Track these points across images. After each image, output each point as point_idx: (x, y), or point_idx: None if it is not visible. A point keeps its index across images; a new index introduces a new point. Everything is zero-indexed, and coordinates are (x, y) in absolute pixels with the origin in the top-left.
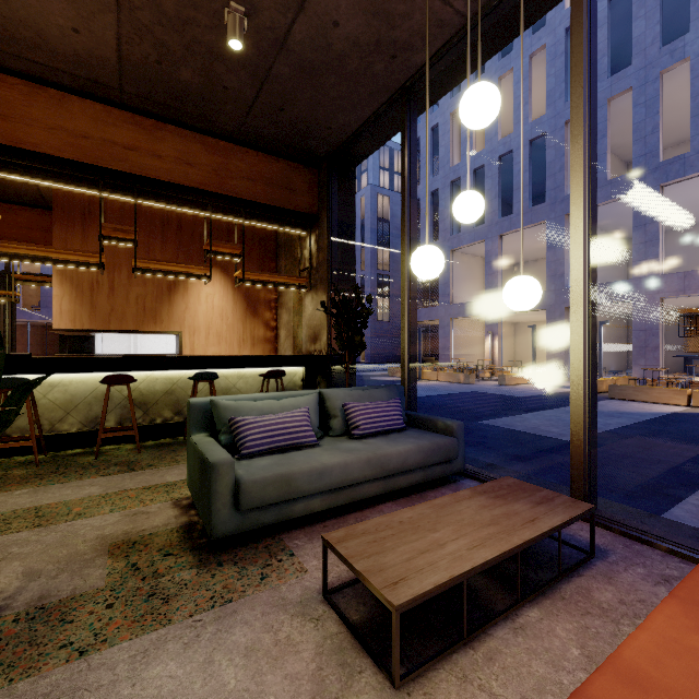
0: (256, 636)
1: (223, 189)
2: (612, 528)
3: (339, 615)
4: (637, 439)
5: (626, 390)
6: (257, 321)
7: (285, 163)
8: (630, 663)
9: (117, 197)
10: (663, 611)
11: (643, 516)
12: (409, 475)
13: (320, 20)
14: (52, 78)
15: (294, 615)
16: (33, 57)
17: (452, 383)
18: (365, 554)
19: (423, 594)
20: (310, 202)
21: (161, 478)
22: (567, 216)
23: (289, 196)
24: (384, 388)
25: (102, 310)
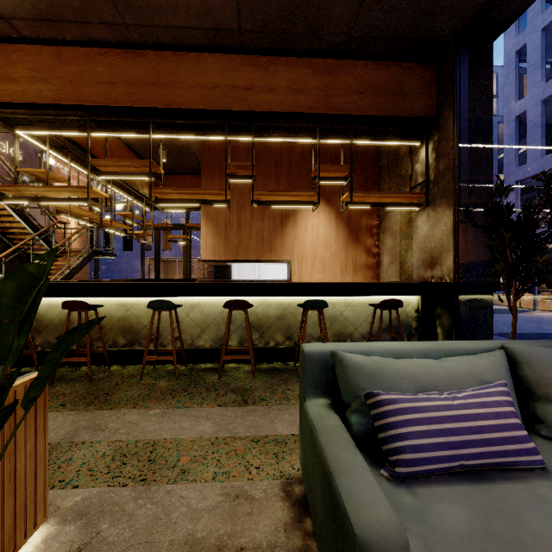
0: None
1: (330, 109)
2: None
3: None
4: None
5: None
6: (358, 248)
7: (397, 65)
8: None
9: (239, 138)
10: None
11: None
12: None
13: None
14: (191, 40)
15: None
16: (175, 22)
17: None
18: None
19: None
20: (427, 104)
21: (270, 426)
22: None
23: (402, 101)
24: None
25: (232, 244)
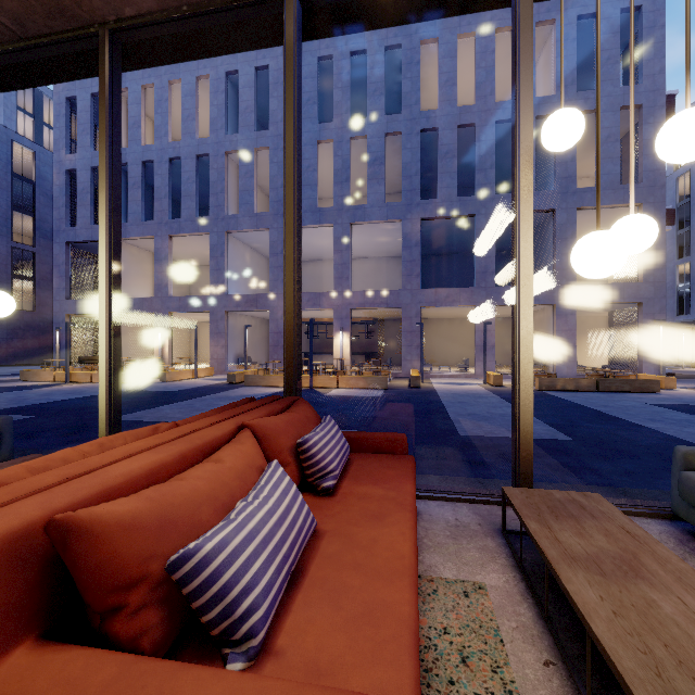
0: None
1: None
2: None
3: None
4: None
5: (255, 378)
6: None
7: None
8: None
9: None
10: None
11: None
12: None
13: None
14: None
15: None
16: None
17: None
18: None
19: None
20: None
21: None
22: (227, 233)
23: None
24: None
25: None
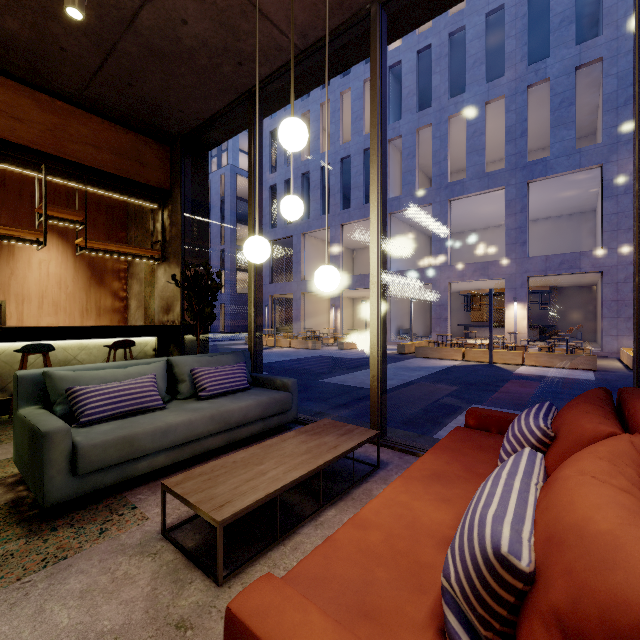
0: (92, 580)
1: (60, 151)
2: (394, 447)
3: (176, 546)
4: (428, 386)
5: (426, 350)
6: (103, 291)
7: (135, 135)
8: (363, 516)
9: None
10: (392, 485)
11: (416, 436)
12: (249, 427)
13: (169, 14)
14: None
15: (133, 555)
16: None
17: (302, 349)
18: (199, 490)
19: (243, 509)
20: (163, 178)
21: None
22: (390, 215)
23: (140, 168)
24: (232, 354)
25: None
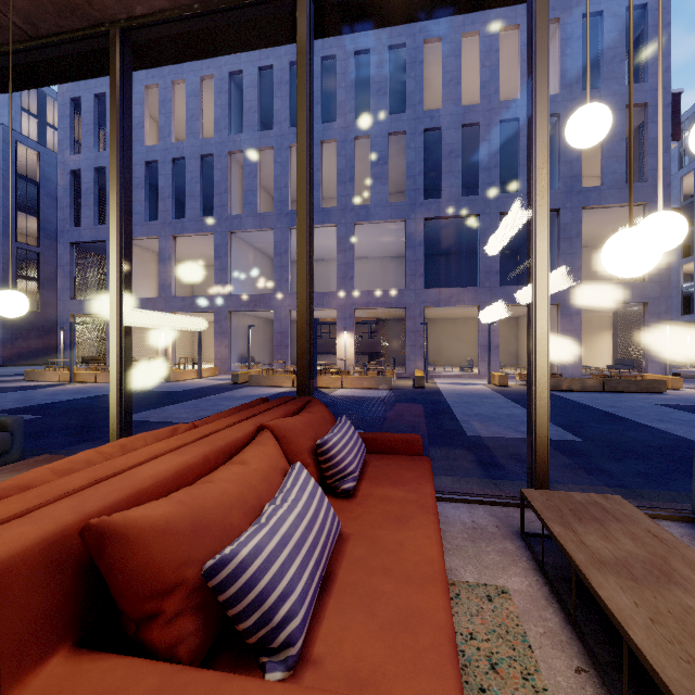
0: None
1: None
2: None
3: None
4: None
5: (259, 378)
6: None
7: None
8: None
9: None
10: None
11: None
12: None
13: None
14: None
15: None
16: None
17: None
18: None
19: None
20: None
21: None
22: (231, 233)
23: None
24: None
25: None
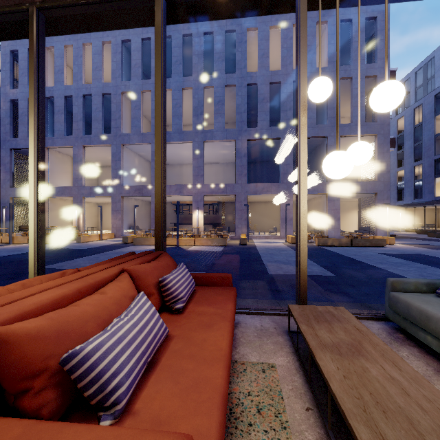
0: None
1: None
2: None
3: None
4: None
5: (141, 240)
6: None
7: None
8: None
9: None
10: None
11: None
12: None
13: None
14: None
15: None
16: None
17: None
18: None
19: None
20: None
21: None
22: (123, 145)
23: None
24: None
25: None
